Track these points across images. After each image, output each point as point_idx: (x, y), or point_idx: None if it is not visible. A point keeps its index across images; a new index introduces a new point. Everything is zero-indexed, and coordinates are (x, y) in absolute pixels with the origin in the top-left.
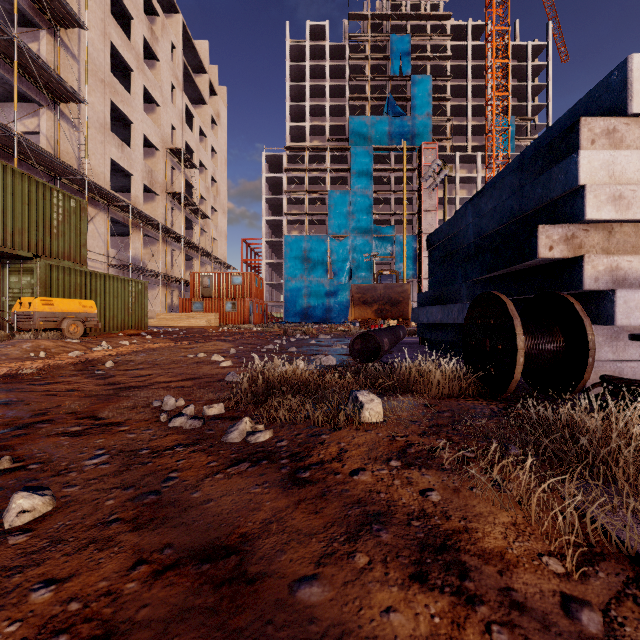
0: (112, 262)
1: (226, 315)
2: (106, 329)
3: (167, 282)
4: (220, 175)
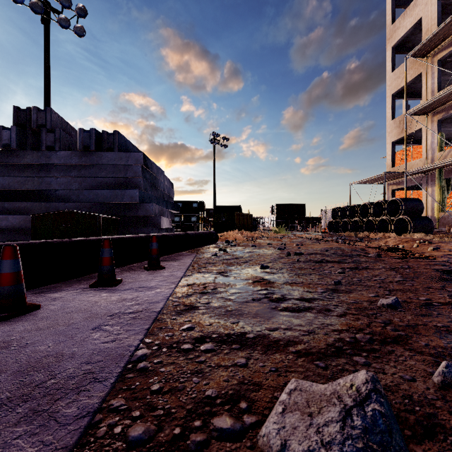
0: None
1: None
2: None
3: None
4: None
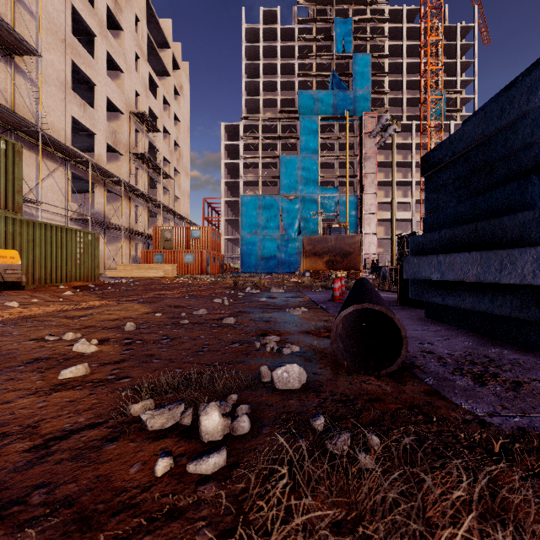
0: (73, 215)
1: (185, 266)
2: (47, 281)
3: (131, 236)
4: (183, 141)
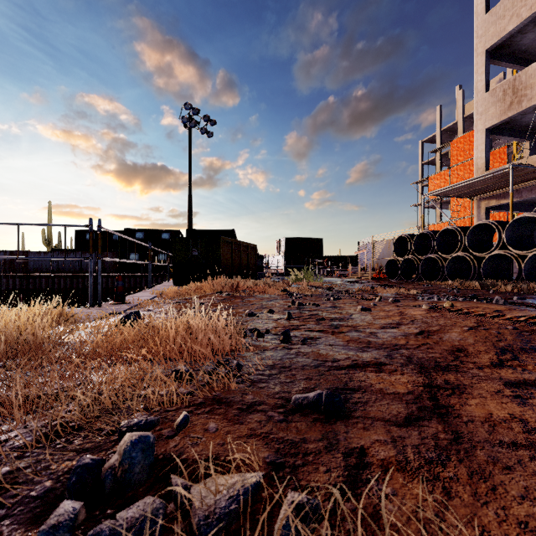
0: None
1: None
2: None
3: None
4: None
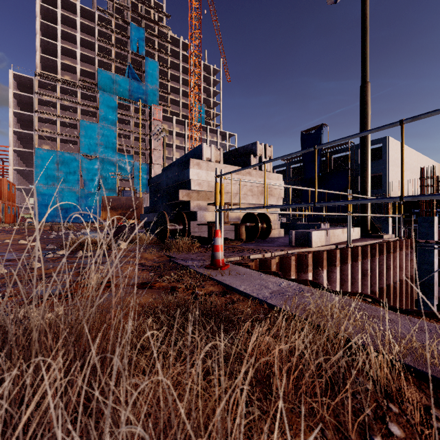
0: None
1: None
2: None
3: None
4: None
